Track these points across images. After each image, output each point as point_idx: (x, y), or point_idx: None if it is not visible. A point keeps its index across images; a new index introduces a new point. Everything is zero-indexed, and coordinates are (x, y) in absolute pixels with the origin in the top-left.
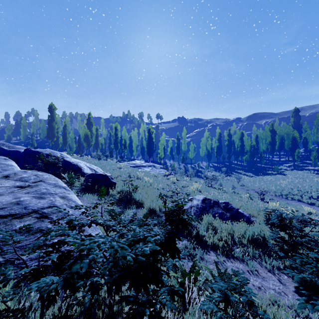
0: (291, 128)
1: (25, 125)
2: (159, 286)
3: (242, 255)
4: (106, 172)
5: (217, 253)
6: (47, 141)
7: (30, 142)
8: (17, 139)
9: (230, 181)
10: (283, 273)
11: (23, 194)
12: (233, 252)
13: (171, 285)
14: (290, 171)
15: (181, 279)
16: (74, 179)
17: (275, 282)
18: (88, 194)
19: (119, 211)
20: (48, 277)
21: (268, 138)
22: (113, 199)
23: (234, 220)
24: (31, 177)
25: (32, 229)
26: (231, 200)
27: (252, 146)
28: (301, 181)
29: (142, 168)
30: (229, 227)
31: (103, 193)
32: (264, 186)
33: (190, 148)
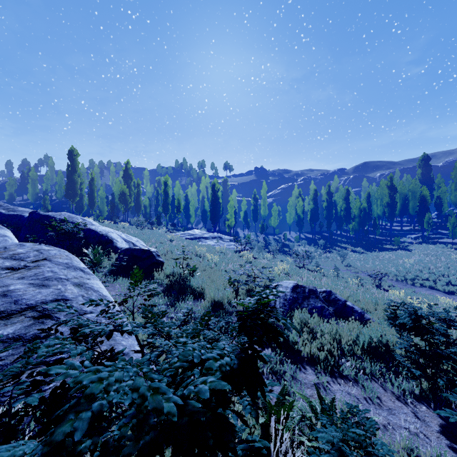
0: (418, 184)
1: (35, 179)
2: (227, 455)
3: (355, 373)
4: (151, 246)
5: (317, 371)
6: (66, 202)
7: (42, 203)
8: (23, 199)
9: (331, 260)
10: (420, 401)
11: (14, 279)
12: (341, 368)
13: (249, 441)
14: (417, 245)
15: (263, 416)
16: (102, 257)
17: (409, 417)
18: (122, 279)
19: (168, 305)
20: (11, 448)
21: (386, 197)
22: (154, 288)
23: (339, 317)
24: (30, 254)
25: (24, 336)
26: (334, 287)
27: (362, 209)
28: (434, 260)
29: (203, 241)
30: (333, 329)
31: (136, 278)
32: (380, 266)
33: (272, 212)
